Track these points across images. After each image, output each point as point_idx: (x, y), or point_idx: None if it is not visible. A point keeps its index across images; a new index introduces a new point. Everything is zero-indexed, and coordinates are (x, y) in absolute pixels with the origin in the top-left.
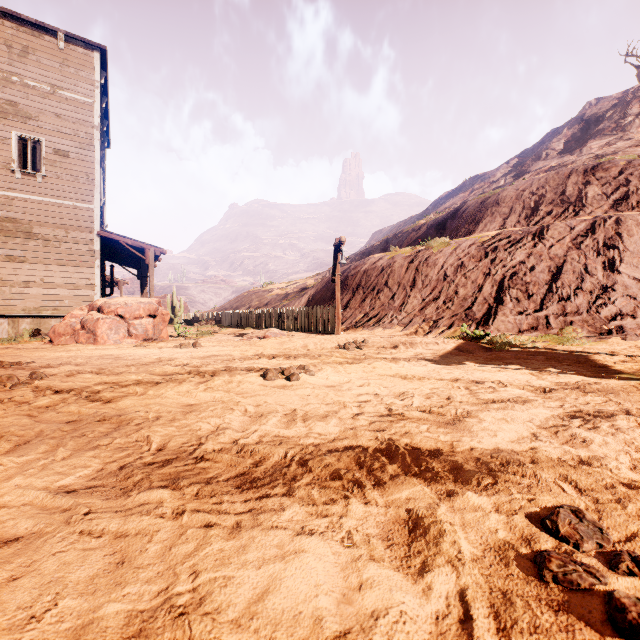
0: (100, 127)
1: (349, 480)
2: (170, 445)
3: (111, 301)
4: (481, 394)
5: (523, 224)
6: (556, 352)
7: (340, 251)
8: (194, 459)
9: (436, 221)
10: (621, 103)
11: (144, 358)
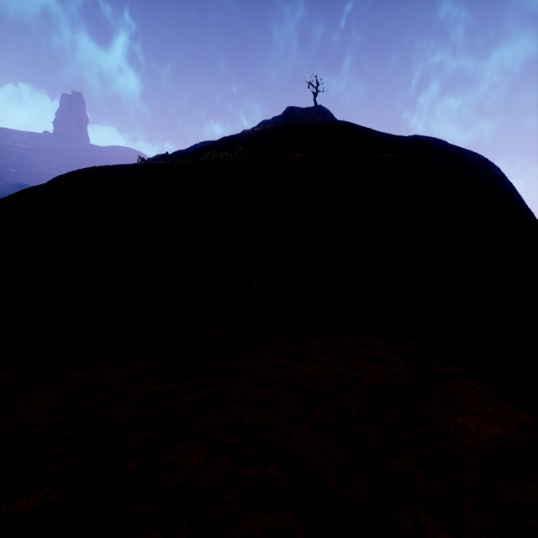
0: None
1: None
2: None
3: None
4: None
5: None
6: None
7: None
8: None
9: (191, 153)
10: (309, 114)
11: None
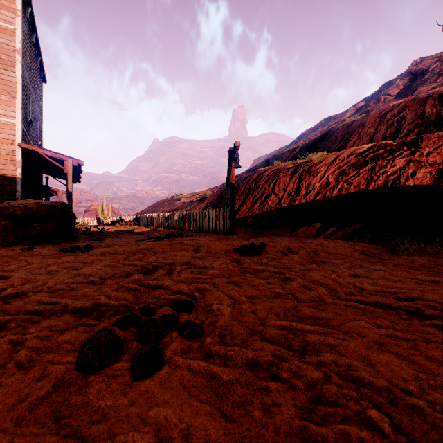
0: (24, 54)
1: None
2: None
3: (11, 203)
4: None
5: (389, 140)
6: None
7: (235, 155)
8: None
9: (307, 144)
10: (440, 60)
11: None
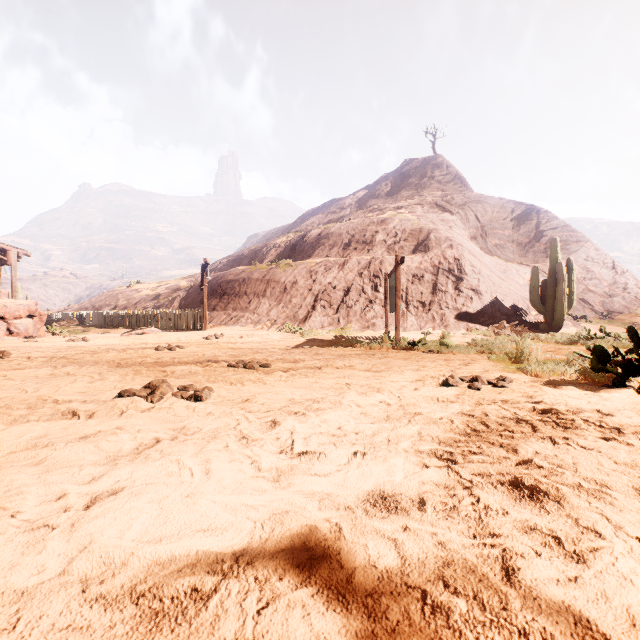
0: None
1: (193, 363)
2: (129, 363)
3: None
4: (260, 351)
5: (341, 254)
6: (330, 338)
7: (206, 270)
8: (142, 364)
9: (292, 241)
10: (422, 166)
11: (59, 346)
